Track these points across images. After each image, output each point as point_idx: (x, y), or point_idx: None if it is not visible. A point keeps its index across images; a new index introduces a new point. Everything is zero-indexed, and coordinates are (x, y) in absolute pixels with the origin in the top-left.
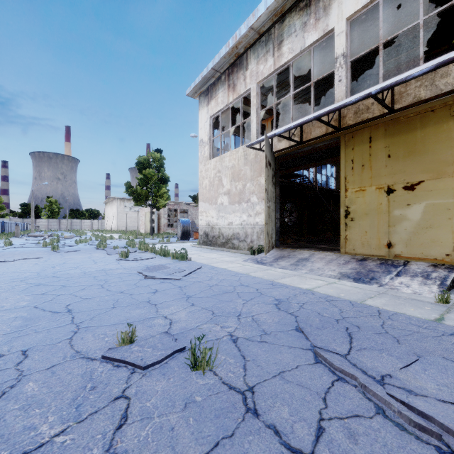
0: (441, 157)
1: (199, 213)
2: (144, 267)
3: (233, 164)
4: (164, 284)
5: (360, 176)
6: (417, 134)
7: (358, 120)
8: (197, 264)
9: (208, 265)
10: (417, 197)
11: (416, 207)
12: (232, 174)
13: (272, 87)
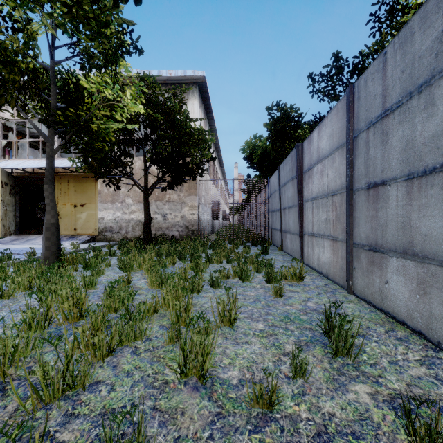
0: (91, 195)
1: None
2: None
3: None
4: None
5: (64, 198)
6: (85, 184)
7: (63, 170)
8: None
9: None
10: (85, 210)
11: (84, 214)
12: None
13: None
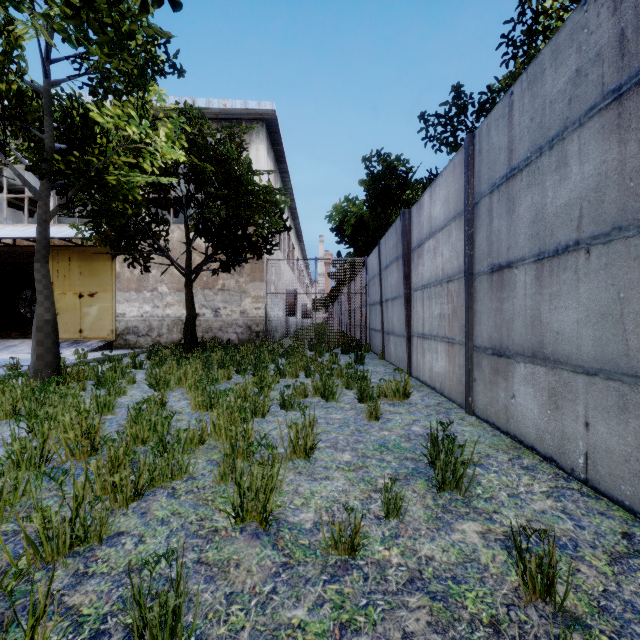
0: (106, 280)
1: None
2: None
3: None
4: None
5: (63, 284)
6: (95, 264)
7: (62, 243)
8: None
9: None
10: (95, 301)
11: (95, 307)
12: None
13: None
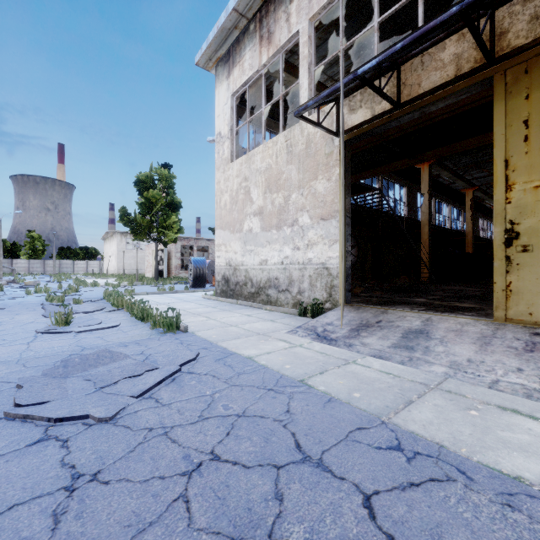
0: None
1: (216, 247)
2: (68, 356)
3: (267, 165)
4: (28, 461)
5: None
6: None
7: None
8: (194, 344)
9: (217, 347)
10: None
11: None
12: (266, 180)
13: (327, 53)
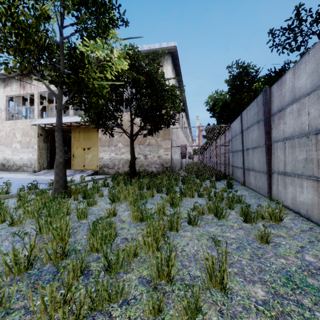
0: (94, 141)
1: None
2: None
3: (23, 127)
4: None
5: (77, 143)
6: (90, 134)
7: (76, 124)
8: None
9: (7, 177)
10: (90, 152)
11: (90, 154)
12: (23, 132)
13: None
